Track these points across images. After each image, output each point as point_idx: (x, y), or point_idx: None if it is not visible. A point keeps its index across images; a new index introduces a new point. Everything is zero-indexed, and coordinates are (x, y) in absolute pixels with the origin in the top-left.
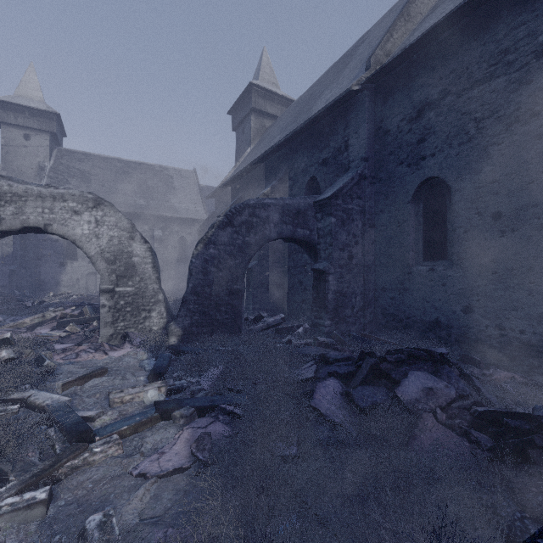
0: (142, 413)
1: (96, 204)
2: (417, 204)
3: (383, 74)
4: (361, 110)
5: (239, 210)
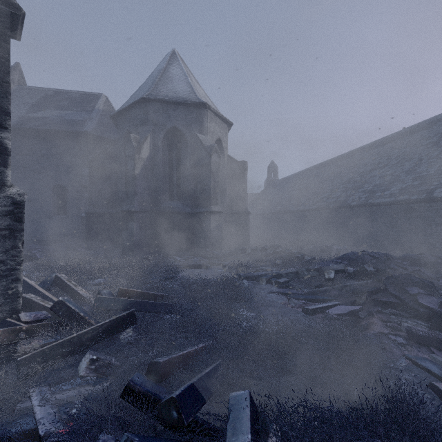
0: None
1: None
2: None
3: None
4: None
5: None
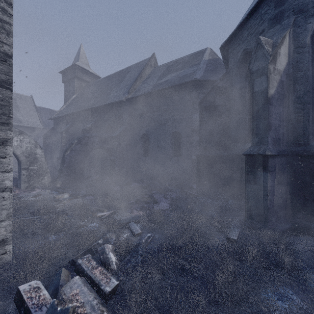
0: (69, 197)
1: (20, 133)
2: (142, 140)
3: (132, 98)
4: (126, 107)
5: (83, 138)
